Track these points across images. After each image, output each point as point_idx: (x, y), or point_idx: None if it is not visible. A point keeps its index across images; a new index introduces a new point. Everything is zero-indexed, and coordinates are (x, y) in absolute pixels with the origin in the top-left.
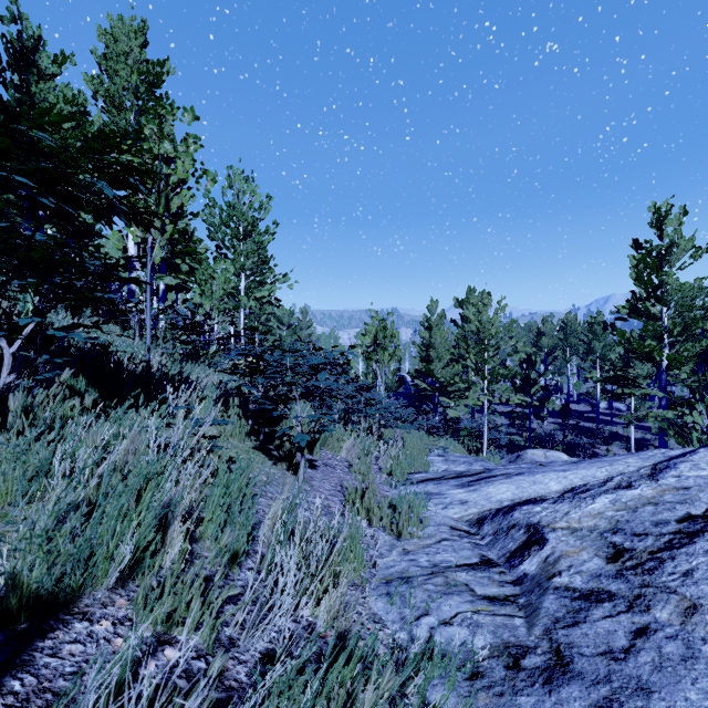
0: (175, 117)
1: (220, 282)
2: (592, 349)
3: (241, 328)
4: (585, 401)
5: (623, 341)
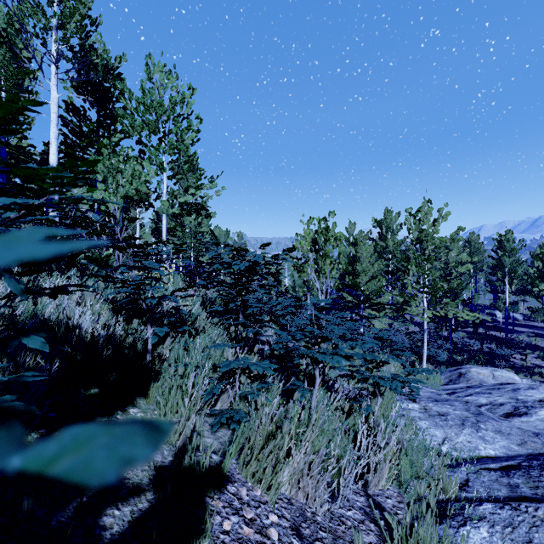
0: (100, 21)
1: (126, 174)
2: (501, 264)
3: (163, 236)
4: (481, 310)
5: (541, 255)
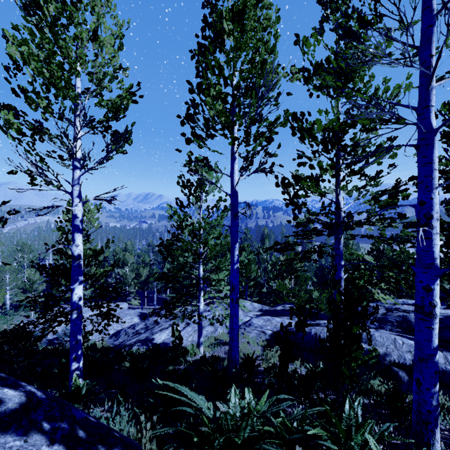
0: None
1: None
2: None
3: None
4: None
5: None
